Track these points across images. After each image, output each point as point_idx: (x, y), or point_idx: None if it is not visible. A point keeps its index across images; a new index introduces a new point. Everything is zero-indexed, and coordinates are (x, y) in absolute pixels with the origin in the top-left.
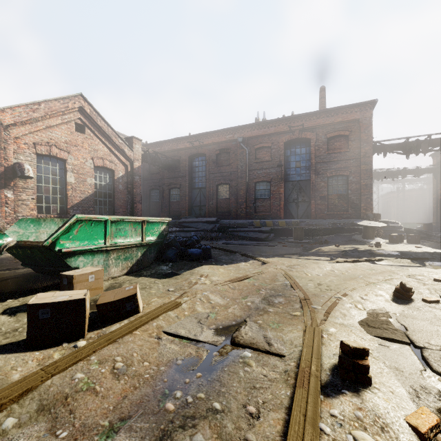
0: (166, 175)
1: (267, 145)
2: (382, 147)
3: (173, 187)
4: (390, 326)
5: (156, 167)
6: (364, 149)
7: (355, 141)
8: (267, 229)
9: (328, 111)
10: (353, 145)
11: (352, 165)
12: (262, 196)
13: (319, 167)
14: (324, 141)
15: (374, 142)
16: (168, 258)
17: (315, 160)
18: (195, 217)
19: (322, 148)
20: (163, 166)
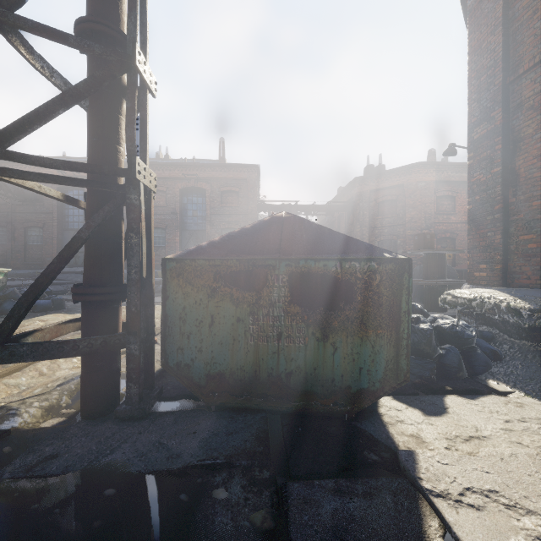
0: (19, 208)
1: (161, 188)
2: (266, 206)
3: (32, 226)
4: (156, 331)
5: (0, 195)
6: (251, 207)
7: (244, 198)
8: (157, 280)
9: (221, 166)
10: (243, 201)
11: (242, 220)
12: (156, 243)
13: (214, 219)
14: (219, 194)
15: (260, 201)
16: (5, 311)
17: (210, 212)
18: (67, 266)
19: (216, 200)
20: (13, 196)
